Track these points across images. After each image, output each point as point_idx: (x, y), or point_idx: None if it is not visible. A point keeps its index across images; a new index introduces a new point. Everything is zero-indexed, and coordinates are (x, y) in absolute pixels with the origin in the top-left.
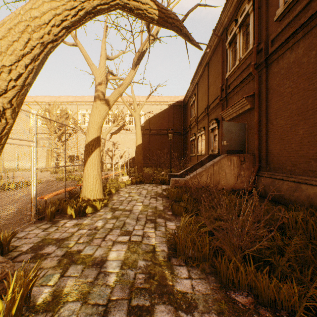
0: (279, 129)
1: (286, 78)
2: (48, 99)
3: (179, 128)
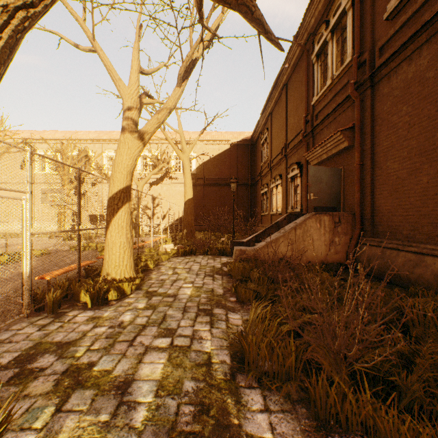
0: (390, 176)
1: (402, 101)
2: (60, 135)
3: (245, 176)
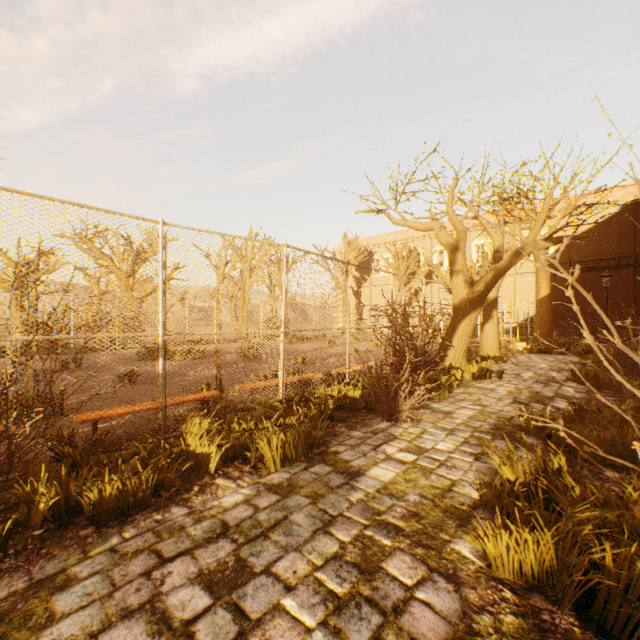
0: None
1: None
2: (392, 237)
3: None
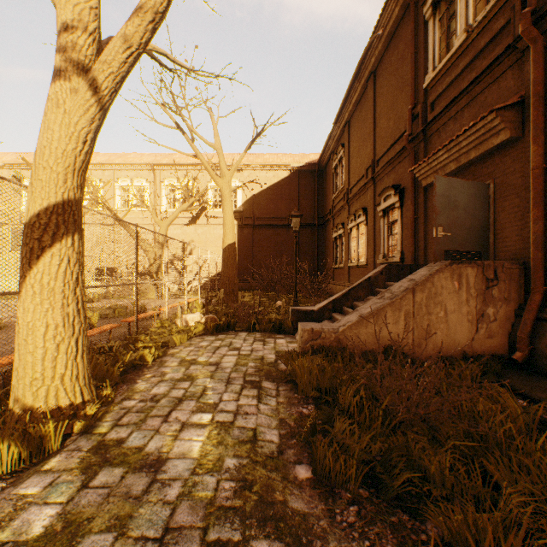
0: None
1: None
2: None
3: (309, 214)
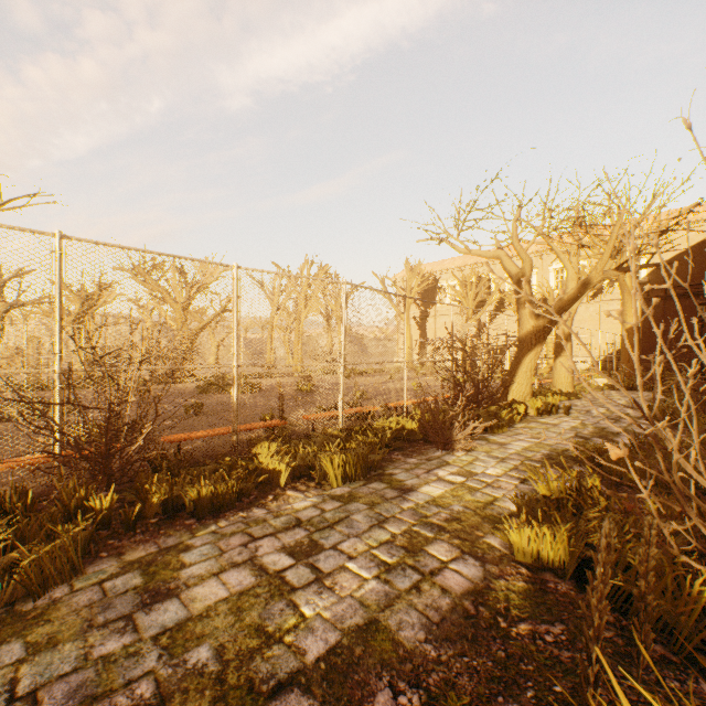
0: None
1: None
2: (459, 262)
3: None
